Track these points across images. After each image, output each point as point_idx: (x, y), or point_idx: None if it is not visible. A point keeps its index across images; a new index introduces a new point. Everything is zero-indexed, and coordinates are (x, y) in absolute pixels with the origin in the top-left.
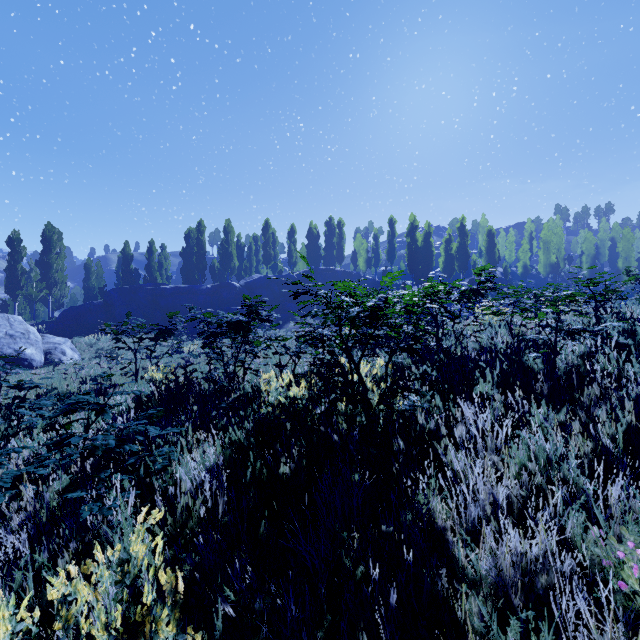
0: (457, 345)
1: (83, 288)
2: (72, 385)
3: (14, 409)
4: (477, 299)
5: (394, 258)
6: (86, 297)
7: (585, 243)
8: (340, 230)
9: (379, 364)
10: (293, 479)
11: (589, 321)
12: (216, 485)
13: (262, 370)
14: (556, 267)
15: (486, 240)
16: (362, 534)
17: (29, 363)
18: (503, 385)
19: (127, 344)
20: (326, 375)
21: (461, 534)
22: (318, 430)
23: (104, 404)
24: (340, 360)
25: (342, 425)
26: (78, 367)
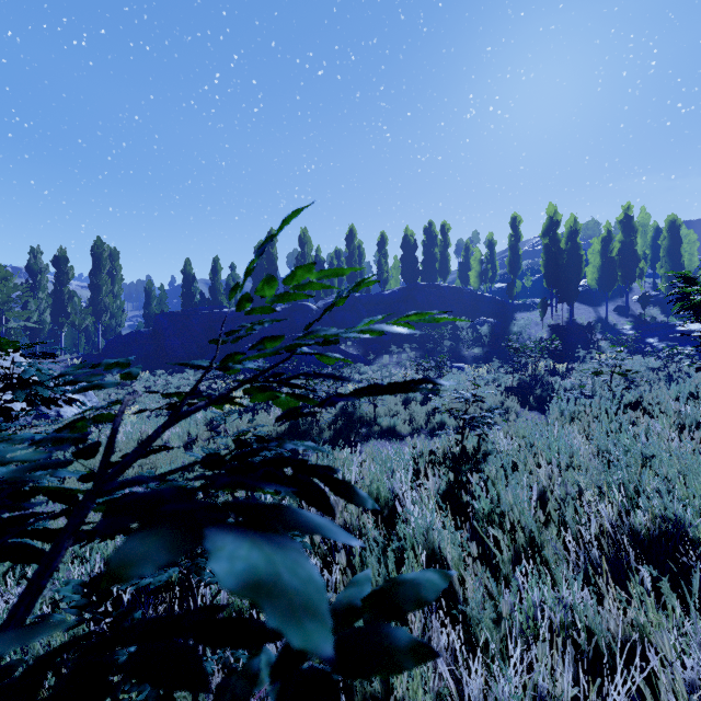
0: None
1: (143, 315)
2: None
3: None
4: None
5: (518, 269)
6: (146, 325)
7: None
8: (444, 236)
9: None
10: None
11: None
12: None
13: None
14: None
15: (666, 236)
16: None
17: None
18: None
19: None
20: None
21: None
22: None
23: None
24: None
25: None
26: None
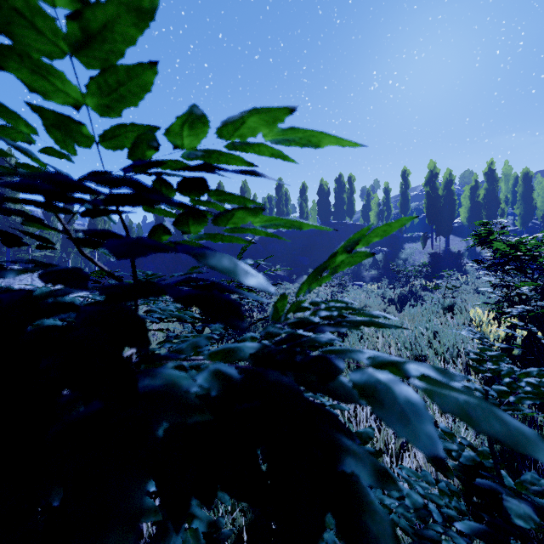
0: None
1: None
2: None
3: None
4: None
5: (407, 210)
6: None
7: None
8: (350, 185)
9: None
10: None
11: None
12: None
13: None
14: None
15: (521, 184)
16: None
17: None
18: None
19: None
20: None
21: None
22: None
23: None
24: None
25: None
26: None
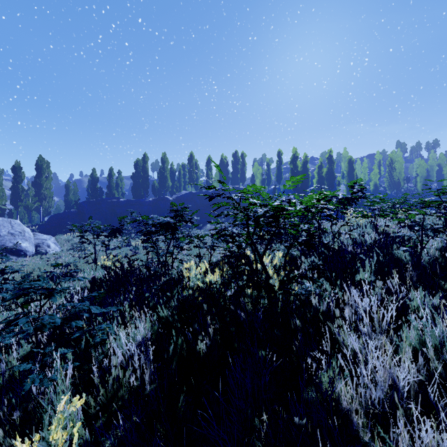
0: (334, 241)
1: (64, 201)
2: (48, 269)
3: (2, 288)
4: (350, 205)
5: (281, 179)
6: (66, 207)
7: (419, 168)
8: (243, 160)
9: (278, 256)
10: (208, 353)
11: (443, 222)
12: (144, 358)
13: (186, 259)
14: (398, 185)
15: (347, 166)
16: (269, 409)
17: (24, 253)
18: (379, 273)
19: (89, 240)
20: (235, 264)
21: (361, 412)
22: (229, 308)
23: (52, 289)
24: (246, 252)
25: (248, 306)
26: (58, 256)
